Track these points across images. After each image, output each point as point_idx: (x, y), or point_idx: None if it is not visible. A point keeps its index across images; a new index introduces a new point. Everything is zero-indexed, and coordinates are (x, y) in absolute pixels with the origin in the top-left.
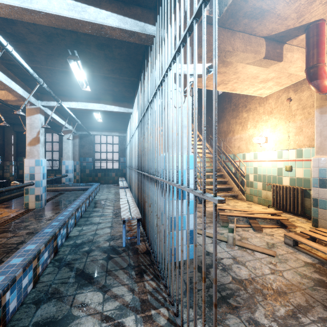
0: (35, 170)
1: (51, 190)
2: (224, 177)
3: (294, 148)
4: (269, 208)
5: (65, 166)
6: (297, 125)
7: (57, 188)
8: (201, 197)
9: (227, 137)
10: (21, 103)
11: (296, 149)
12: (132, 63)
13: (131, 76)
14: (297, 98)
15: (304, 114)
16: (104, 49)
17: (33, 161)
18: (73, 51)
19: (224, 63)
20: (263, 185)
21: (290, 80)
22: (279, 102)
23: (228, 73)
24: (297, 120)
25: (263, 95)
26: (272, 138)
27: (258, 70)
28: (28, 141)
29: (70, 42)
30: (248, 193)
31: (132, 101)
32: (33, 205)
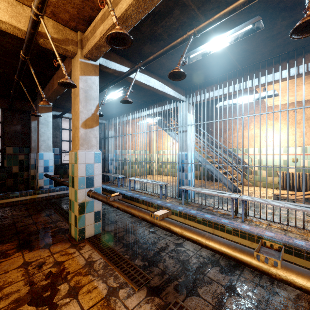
0: (94, 171)
1: (23, 201)
2: (225, 167)
3: (299, 146)
4: (278, 190)
5: (43, 161)
6: (302, 130)
7: (35, 197)
8: (234, 187)
9: (225, 134)
10: (67, 48)
11: (301, 147)
12: (272, 52)
13: (243, 63)
14: (301, 112)
15: (308, 123)
16: (290, 27)
17: (91, 154)
18: (268, 13)
19: (308, 76)
20: (269, 173)
21: (301, 98)
22: (285, 112)
23: (293, 84)
24: (302, 127)
25: (271, 105)
26: (277, 138)
27: (307, 88)
28: (82, 120)
29: (290, 2)
30: (252, 180)
31: (185, 88)
32: (91, 230)
